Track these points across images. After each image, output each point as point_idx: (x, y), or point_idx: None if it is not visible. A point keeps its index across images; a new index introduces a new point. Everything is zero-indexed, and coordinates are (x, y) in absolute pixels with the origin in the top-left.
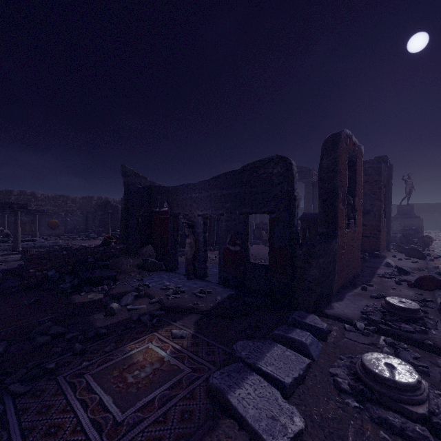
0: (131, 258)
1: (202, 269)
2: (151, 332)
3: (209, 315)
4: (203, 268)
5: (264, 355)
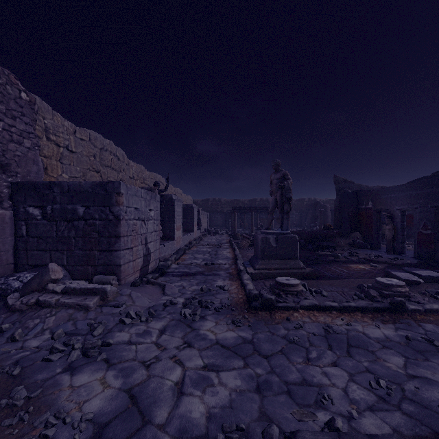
0: (344, 239)
1: (399, 248)
2: (359, 264)
3: (397, 265)
4: (401, 247)
5: (417, 270)
